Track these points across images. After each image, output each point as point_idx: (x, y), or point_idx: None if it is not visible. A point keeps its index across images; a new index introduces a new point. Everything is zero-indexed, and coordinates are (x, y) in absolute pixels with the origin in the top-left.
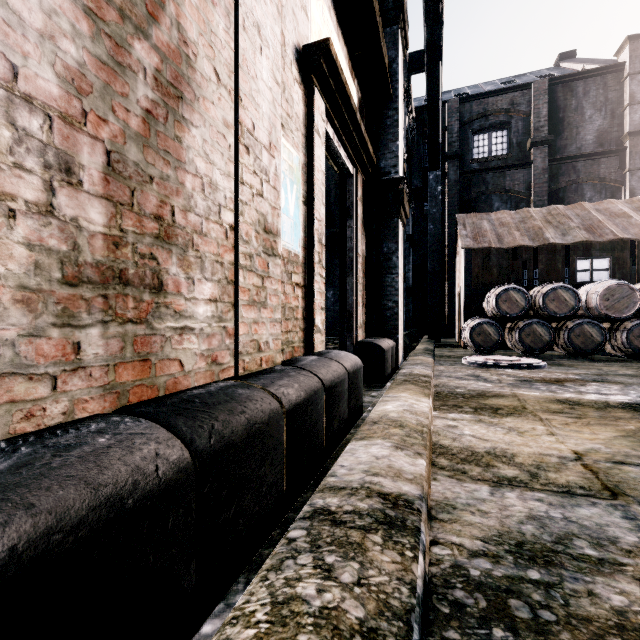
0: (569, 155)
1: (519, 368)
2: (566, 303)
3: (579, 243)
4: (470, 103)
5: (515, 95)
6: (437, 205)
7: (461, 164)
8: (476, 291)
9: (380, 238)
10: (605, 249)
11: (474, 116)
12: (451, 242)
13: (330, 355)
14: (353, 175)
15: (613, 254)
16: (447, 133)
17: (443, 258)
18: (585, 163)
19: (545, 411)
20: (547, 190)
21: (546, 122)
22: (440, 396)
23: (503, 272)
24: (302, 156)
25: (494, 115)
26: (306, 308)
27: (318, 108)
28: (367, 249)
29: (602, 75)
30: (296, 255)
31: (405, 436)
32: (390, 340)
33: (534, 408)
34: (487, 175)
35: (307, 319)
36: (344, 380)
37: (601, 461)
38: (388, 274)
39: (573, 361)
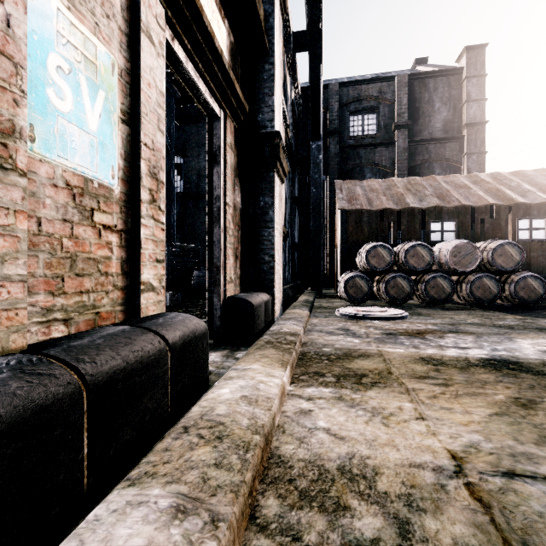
0: (423, 138)
1: (385, 319)
2: (423, 259)
3: (432, 208)
4: (347, 88)
5: (383, 85)
6: (319, 171)
7: (340, 139)
8: (350, 248)
9: (257, 192)
10: (452, 214)
11: (350, 99)
12: (332, 206)
13: (154, 322)
14: (220, 118)
15: (458, 218)
16: (328, 112)
17: (325, 220)
18: (435, 146)
19: (411, 376)
20: (407, 166)
21: (406, 110)
22: (304, 359)
23: (373, 231)
24: (120, 58)
25: (366, 100)
26: (130, 260)
27: (149, 6)
28: (243, 202)
29: (447, 76)
30: (105, 187)
31: (213, 466)
32: (266, 294)
33: (400, 372)
34: (361, 150)
35: (131, 274)
36: (157, 361)
37: (488, 473)
38: (265, 228)
39: (429, 310)
